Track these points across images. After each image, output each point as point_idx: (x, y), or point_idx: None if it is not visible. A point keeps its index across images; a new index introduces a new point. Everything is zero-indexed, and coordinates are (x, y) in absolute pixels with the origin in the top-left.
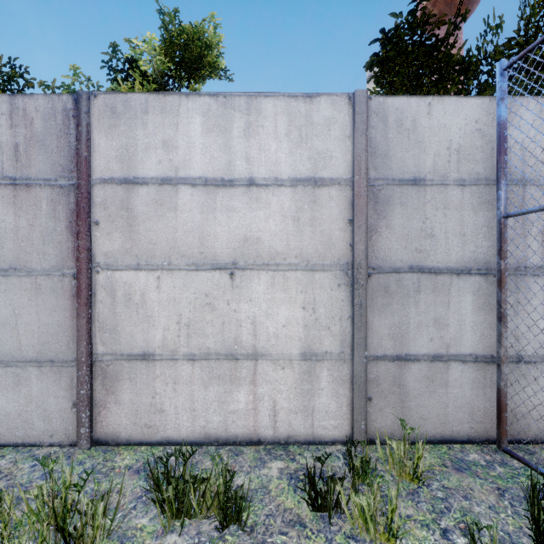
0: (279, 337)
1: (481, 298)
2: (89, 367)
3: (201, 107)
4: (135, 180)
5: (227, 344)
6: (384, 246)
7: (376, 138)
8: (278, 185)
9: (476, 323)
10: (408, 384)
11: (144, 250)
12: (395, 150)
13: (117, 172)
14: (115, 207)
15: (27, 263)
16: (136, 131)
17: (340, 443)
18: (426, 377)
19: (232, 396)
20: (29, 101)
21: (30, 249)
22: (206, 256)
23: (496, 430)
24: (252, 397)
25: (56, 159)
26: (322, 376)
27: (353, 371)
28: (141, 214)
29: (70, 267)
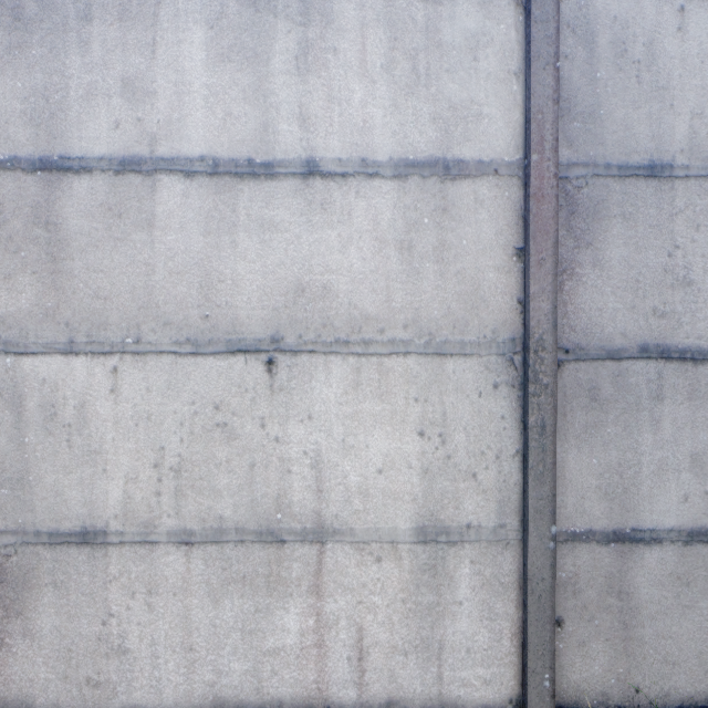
0: (369, 494)
1: None
2: None
3: (205, 8)
4: (64, 163)
5: (260, 510)
6: (589, 303)
7: (571, 80)
8: (368, 175)
9: None
10: (638, 591)
11: (84, 311)
12: (611, 103)
13: (26, 144)
14: (20, 221)
15: None
16: (65, 58)
17: None
18: (674, 577)
19: (271, 619)
20: None
21: None
22: (215, 324)
23: None
24: (312, 620)
25: None
26: (460, 577)
27: (525, 567)
28: (77, 235)
29: None
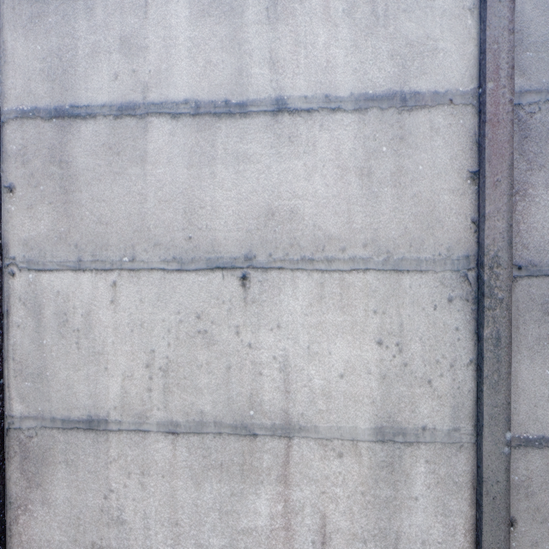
0: (332, 396)
1: None
2: None
3: None
4: (74, 111)
5: (235, 407)
6: (541, 222)
7: (524, 12)
8: (330, 110)
9: None
10: None
11: (90, 235)
12: None
13: (44, 97)
14: (40, 160)
15: None
16: (75, 22)
17: None
18: None
19: (244, 502)
20: None
21: None
22: (197, 244)
23: None
24: (280, 506)
25: None
26: (416, 475)
27: (479, 469)
28: (84, 171)
29: None
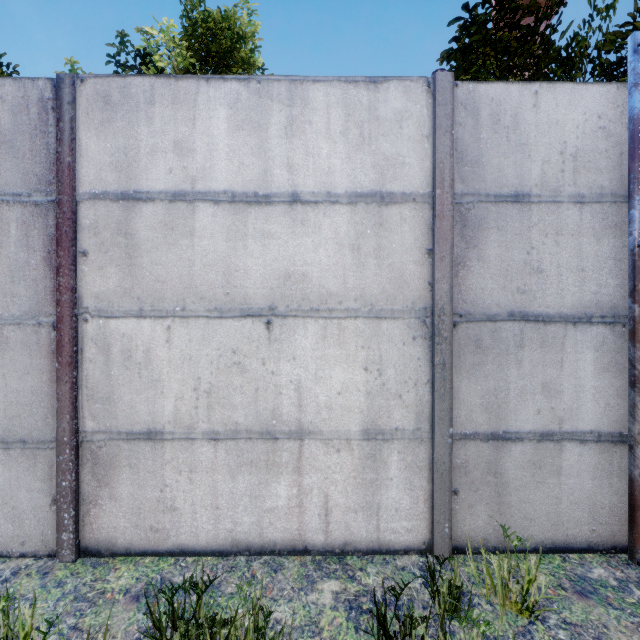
0: (332, 408)
1: (606, 356)
2: (74, 450)
3: (227, 96)
4: (137, 195)
5: (262, 418)
6: (475, 284)
7: (463, 139)
8: (331, 202)
9: (599, 389)
10: (507, 472)
11: (150, 290)
12: (490, 154)
13: (112, 184)
14: (109, 232)
15: None
16: (138, 128)
17: (415, 552)
18: (531, 463)
19: (269, 489)
20: None
21: None
22: (233, 298)
23: (627, 535)
24: (295, 490)
25: (29, 166)
26: (391, 462)
27: (433, 455)
28: (145, 241)
29: (48, 313)
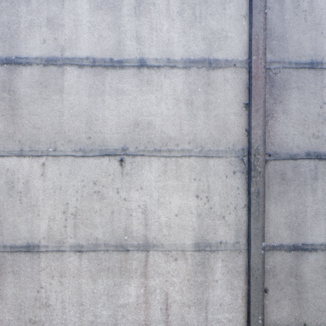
0: (171, 226)
1: None
2: None
3: None
4: (18, 60)
5: (116, 235)
6: (280, 131)
7: (272, 20)
8: (170, 67)
9: None
10: (305, 275)
11: (28, 135)
12: (292, 31)
13: None
14: None
15: None
16: (18, 7)
17: None
18: (323, 268)
19: (122, 289)
20: None
21: None
22: (94, 141)
23: None
24: (142, 290)
25: None
26: (216, 268)
27: (249, 263)
28: (24, 97)
29: None
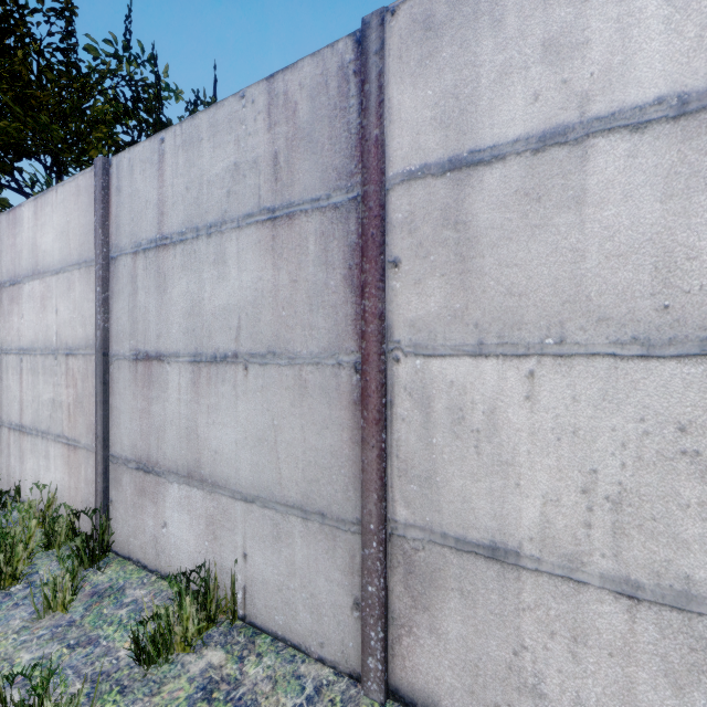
0: None
1: None
2: (382, 545)
3: None
4: (474, 157)
5: None
6: None
7: None
8: None
9: None
10: None
11: (495, 310)
12: None
13: (435, 150)
14: (429, 226)
15: (289, 345)
16: (476, 46)
17: None
18: None
19: None
20: (291, 77)
21: (292, 321)
22: (679, 317)
23: None
24: None
25: (328, 160)
26: None
27: None
28: (487, 230)
29: (348, 350)
